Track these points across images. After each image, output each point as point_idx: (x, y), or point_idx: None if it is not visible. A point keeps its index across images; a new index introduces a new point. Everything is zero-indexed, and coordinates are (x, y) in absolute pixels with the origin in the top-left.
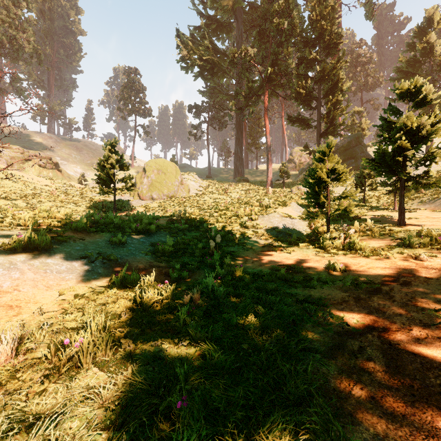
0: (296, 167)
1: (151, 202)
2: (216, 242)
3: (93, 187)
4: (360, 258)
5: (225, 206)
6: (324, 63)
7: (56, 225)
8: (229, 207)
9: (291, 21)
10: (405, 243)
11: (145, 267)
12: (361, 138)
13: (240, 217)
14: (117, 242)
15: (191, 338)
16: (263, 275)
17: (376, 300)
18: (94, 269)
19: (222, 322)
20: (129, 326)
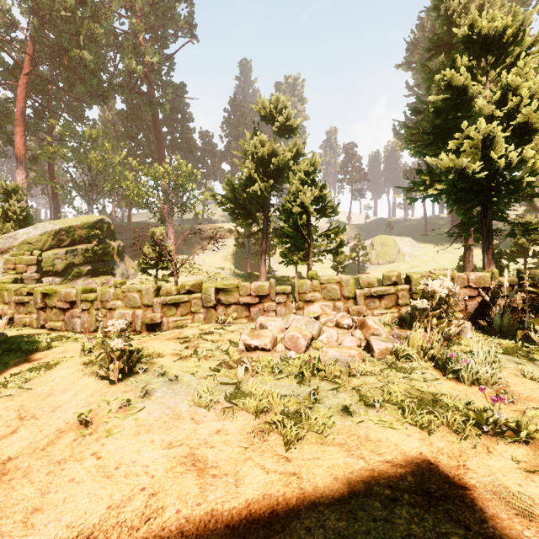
0: (536, 217)
1: (378, 267)
2: None
3: None
4: None
5: None
6: None
7: None
8: None
9: None
10: None
11: None
12: None
13: None
14: None
15: None
16: None
17: None
18: None
19: None
20: None
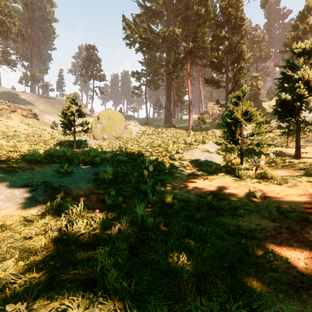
0: (210, 116)
1: (102, 142)
2: (149, 172)
3: (60, 130)
4: (273, 185)
5: (158, 144)
6: (231, 39)
7: (14, 157)
8: (160, 144)
9: (207, 9)
10: (309, 172)
11: (85, 194)
12: (257, 95)
13: (169, 152)
14: (63, 171)
15: (110, 294)
16: (191, 202)
17: (311, 232)
18: (34, 197)
19: (149, 266)
20: (41, 270)
